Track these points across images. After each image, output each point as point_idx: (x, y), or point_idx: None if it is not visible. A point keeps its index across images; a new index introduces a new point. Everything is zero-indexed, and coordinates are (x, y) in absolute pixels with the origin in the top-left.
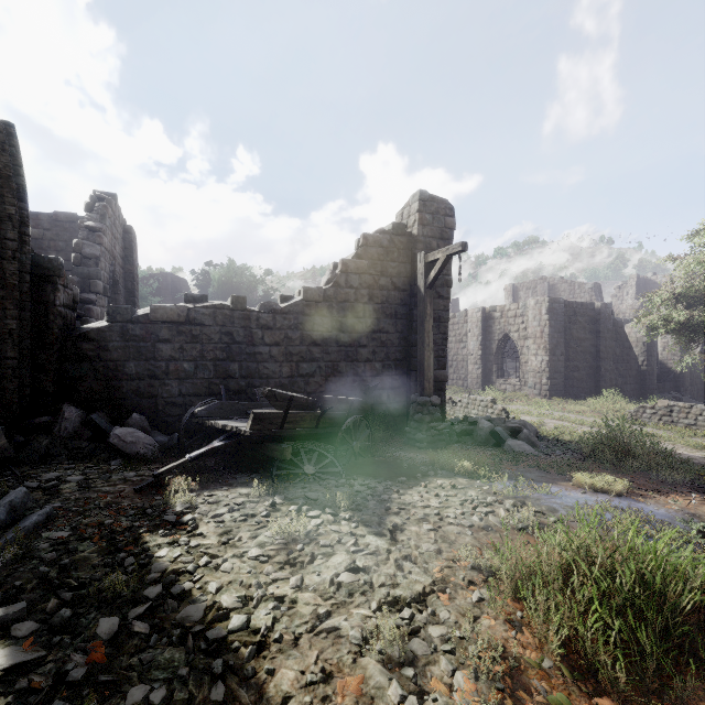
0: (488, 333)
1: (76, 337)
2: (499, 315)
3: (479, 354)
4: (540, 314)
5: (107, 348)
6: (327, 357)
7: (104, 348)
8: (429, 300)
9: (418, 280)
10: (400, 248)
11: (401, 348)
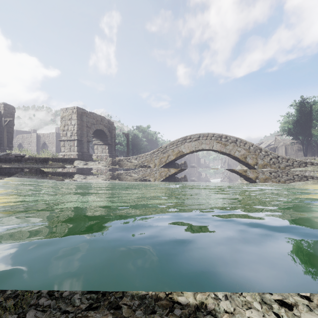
0: (39, 141)
1: None
2: (42, 136)
3: (36, 148)
4: (53, 136)
5: None
6: None
7: None
8: (5, 128)
9: (2, 123)
10: None
11: None
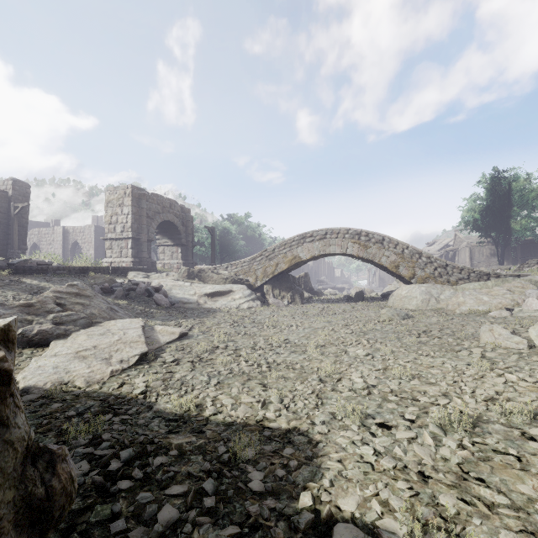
0: (66, 240)
1: None
2: (72, 231)
3: (61, 251)
4: (91, 232)
5: None
6: None
7: None
8: (16, 218)
9: (11, 211)
10: (3, 197)
11: (3, 235)
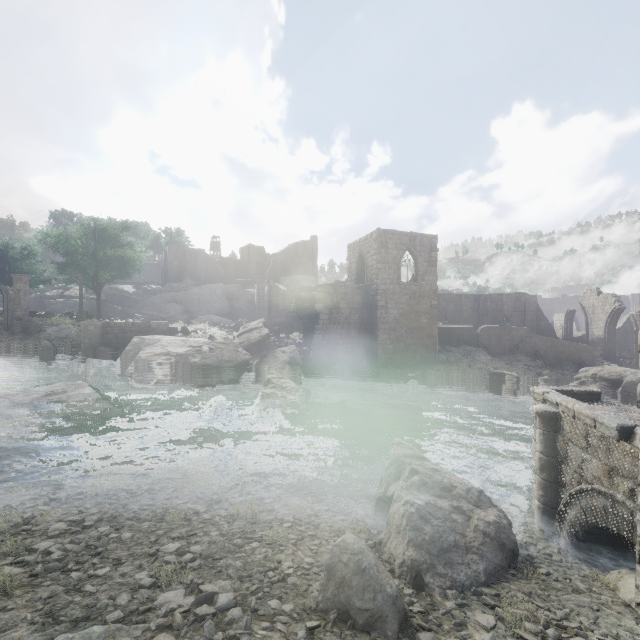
0: None
1: (573, 339)
2: None
3: None
4: None
5: (578, 340)
6: (620, 342)
7: (577, 340)
8: None
9: None
10: None
11: None
